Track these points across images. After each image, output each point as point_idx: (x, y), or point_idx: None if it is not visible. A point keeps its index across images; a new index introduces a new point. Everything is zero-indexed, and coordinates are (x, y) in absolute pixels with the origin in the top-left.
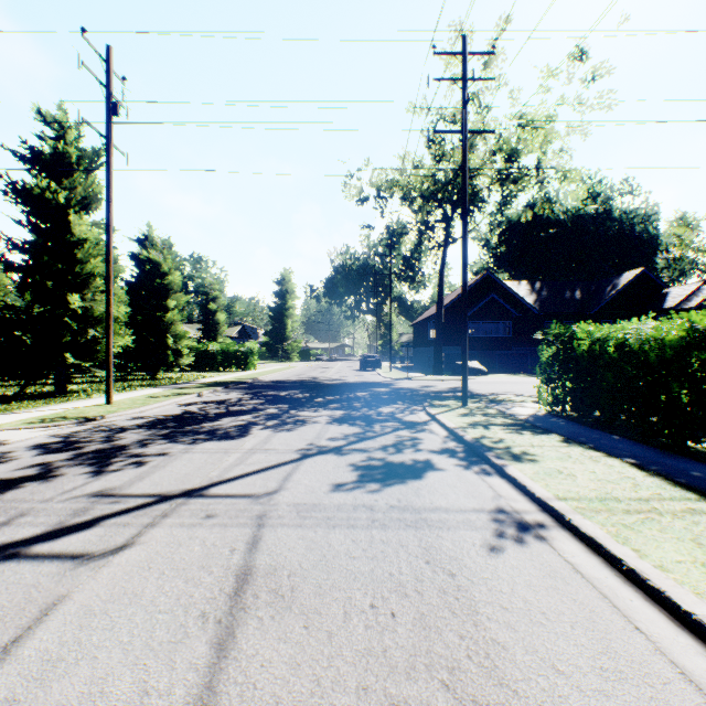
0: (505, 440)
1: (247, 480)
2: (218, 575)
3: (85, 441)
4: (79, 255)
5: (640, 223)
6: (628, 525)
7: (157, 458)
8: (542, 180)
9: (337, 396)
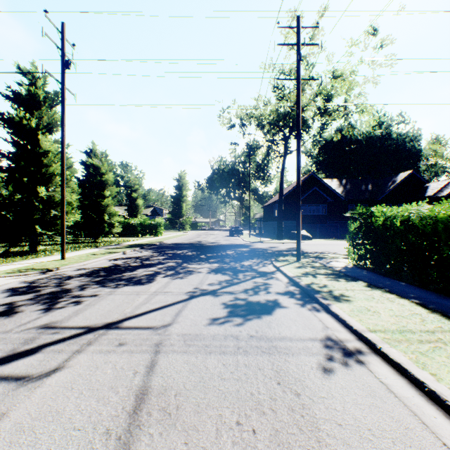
0: (328, 285)
1: (150, 315)
2: (123, 395)
3: (43, 286)
4: (45, 161)
5: (409, 141)
6: (423, 353)
7: (90, 298)
8: (347, 113)
9: (214, 254)
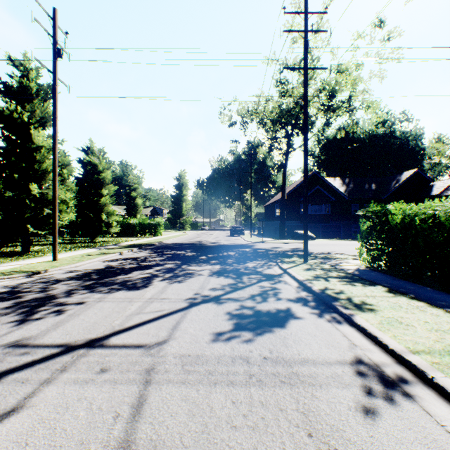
0: (344, 291)
1: (143, 329)
2: None
3: (25, 291)
4: (38, 157)
5: (413, 140)
6: None
7: (75, 307)
8: (352, 109)
9: (215, 254)
